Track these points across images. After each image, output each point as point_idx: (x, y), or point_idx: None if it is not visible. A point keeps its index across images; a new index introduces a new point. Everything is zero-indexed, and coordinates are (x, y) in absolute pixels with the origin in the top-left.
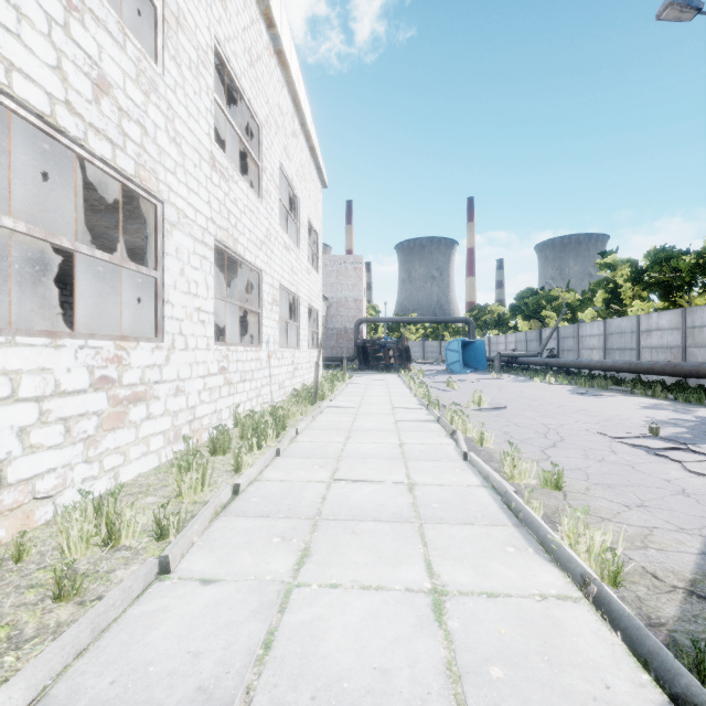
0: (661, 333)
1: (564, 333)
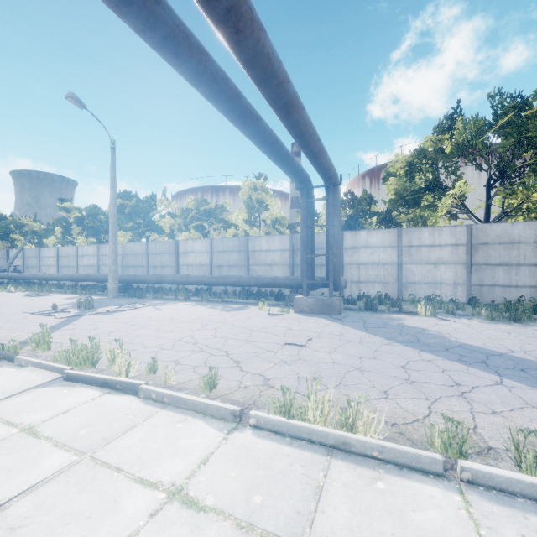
0: (89, 258)
1: (29, 254)
